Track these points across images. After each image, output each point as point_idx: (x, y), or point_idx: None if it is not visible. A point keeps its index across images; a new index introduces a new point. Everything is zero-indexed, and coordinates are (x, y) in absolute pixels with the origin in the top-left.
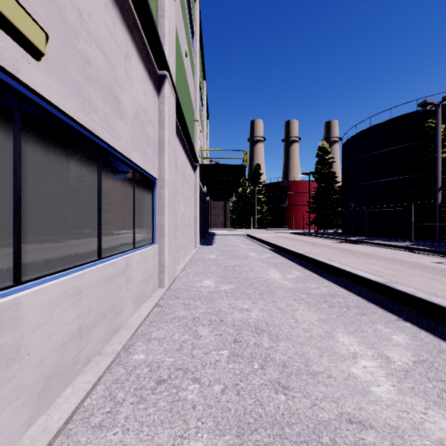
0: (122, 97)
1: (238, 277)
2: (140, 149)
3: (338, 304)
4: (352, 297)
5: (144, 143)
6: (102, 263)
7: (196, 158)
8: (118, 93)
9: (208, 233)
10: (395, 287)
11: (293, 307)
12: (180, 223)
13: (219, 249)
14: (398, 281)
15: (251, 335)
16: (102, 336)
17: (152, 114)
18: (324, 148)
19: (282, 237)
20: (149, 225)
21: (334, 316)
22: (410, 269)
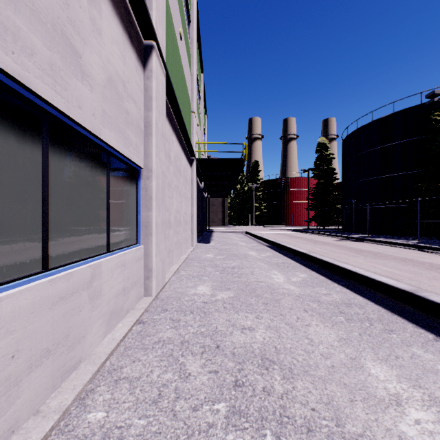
0: (85, 52)
1: (238, 281)
2: (116, 127)
3: (356, 316)
4: (372, 307)
5: (122, 122)
6: (48, 276)
7: (192, 151)
8: (77, 44)
9: (205, 230)
10: (428, 297)
11: (305, 322)
12: (174, 220)
13: (216, 247)
14: (421, 287)
15: (258, 372)
16: (43, 384)
17: (135, 89)
18: (323, 144)
19: (282, 235)
20: (132, 222)
21: (355, 334)
22: (428, 271)
